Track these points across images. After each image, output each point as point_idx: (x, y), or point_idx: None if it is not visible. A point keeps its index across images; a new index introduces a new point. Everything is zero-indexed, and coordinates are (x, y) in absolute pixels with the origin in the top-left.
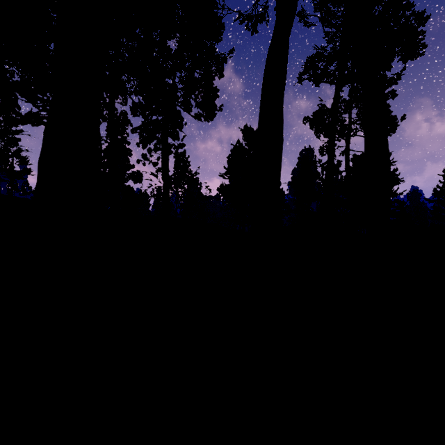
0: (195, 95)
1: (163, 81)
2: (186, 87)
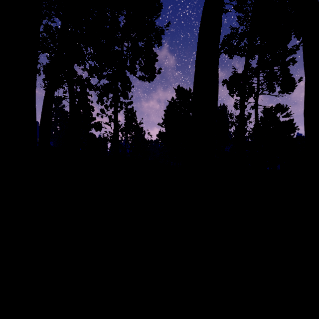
0: (139, 61)
1: (114, 49)
2: (132, 54)
